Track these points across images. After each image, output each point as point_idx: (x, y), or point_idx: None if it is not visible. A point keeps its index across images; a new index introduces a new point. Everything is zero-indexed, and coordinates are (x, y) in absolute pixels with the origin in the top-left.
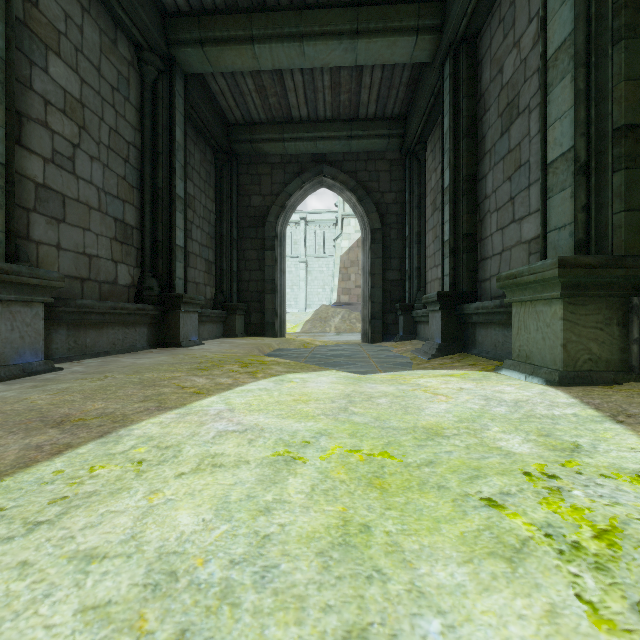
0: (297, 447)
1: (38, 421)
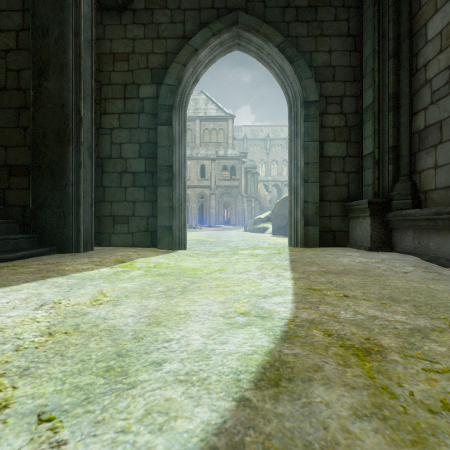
0: (218, 271)
1: (338, 272)
